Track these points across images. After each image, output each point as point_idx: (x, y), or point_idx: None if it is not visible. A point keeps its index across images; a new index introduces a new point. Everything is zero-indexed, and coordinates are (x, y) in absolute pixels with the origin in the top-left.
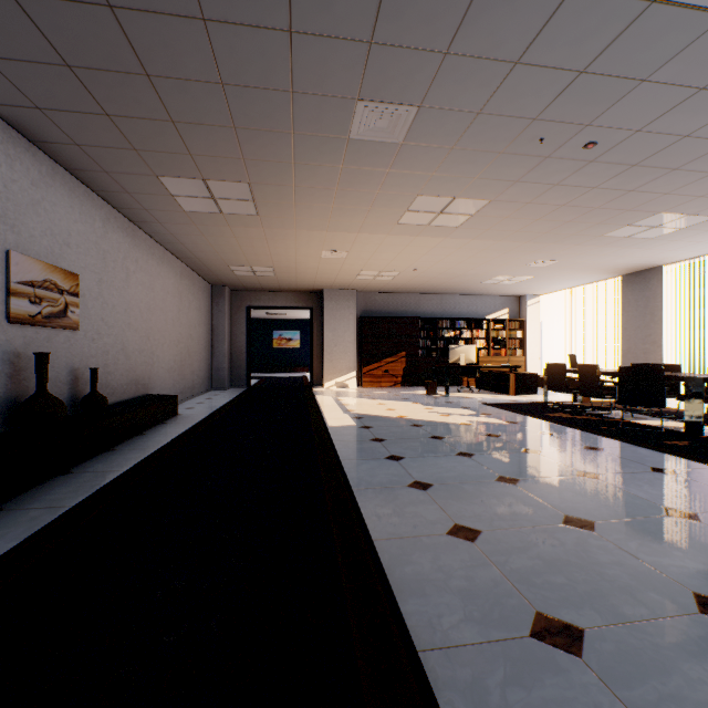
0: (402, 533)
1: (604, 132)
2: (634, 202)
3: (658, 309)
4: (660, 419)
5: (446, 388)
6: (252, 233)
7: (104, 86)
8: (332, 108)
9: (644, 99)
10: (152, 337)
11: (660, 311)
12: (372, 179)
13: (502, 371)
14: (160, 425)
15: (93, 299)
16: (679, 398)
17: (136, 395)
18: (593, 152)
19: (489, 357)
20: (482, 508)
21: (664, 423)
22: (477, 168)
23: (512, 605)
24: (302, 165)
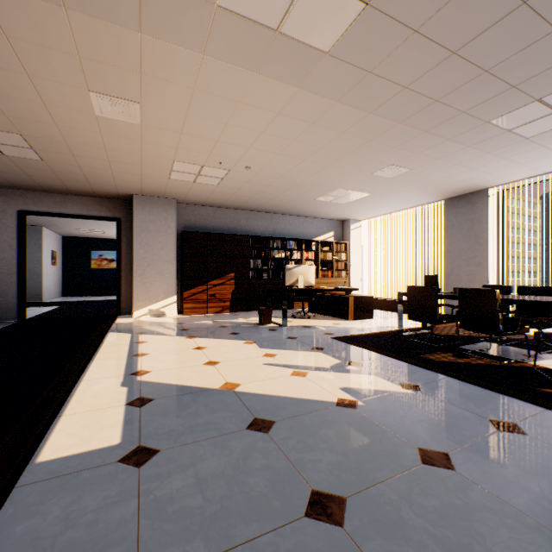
0: None
1: None
2: None
3: (484, 231)
4: None
5: (284, 317)
6: None
7: None
8: None
9: None
10: None
11: (486, 233)
12: None
13: (336, 293)
14: None
15: None
16: None
17: None
18: None
19: (318, 279)
20: None
21: None
22: None
23: None
24: None
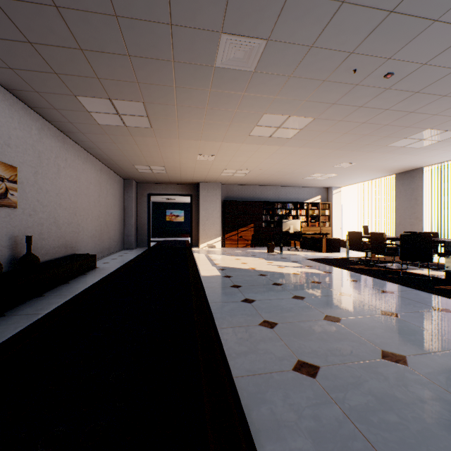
0: (256, 370)
1: (400, 64)
2: (412, 121)
3: (420, 196)
4: (428, 270)
5: (281, 248)
6: (148, 142)
7: (23, 16)
8: (202, 40)
9: (433, 36)
10: (78, 214)
11: (421, 197)
12: (232, 101)
13: (317, 236)
14: (82, 275)
15: (30, 185)
16: (439, 255)
17: (65, 254)
18: (390, 81)
19: (308, 228)
20: (317, 344)
21: (429, 272)
22: (307, 93)
23: (358, 450)
24: (181, 88)
